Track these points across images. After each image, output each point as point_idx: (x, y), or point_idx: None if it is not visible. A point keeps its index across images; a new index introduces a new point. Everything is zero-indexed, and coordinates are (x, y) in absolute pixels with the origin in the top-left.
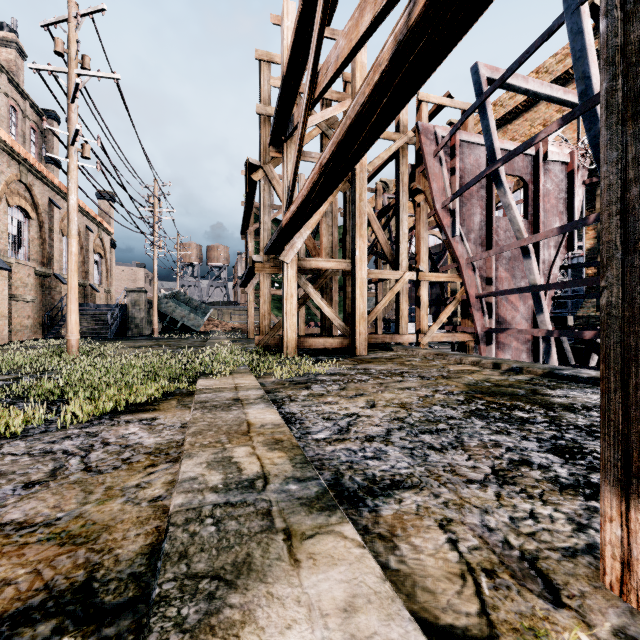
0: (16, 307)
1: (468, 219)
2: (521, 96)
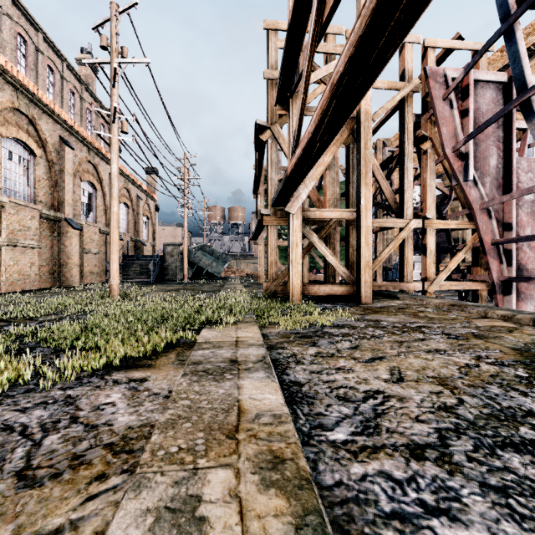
0: (86, 258)
1: (482, 162)
2: (534, 36)
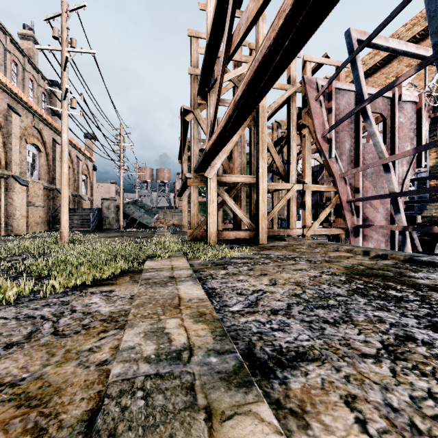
0: (31, 210)
1: (341, 145)
2: (379, 56)
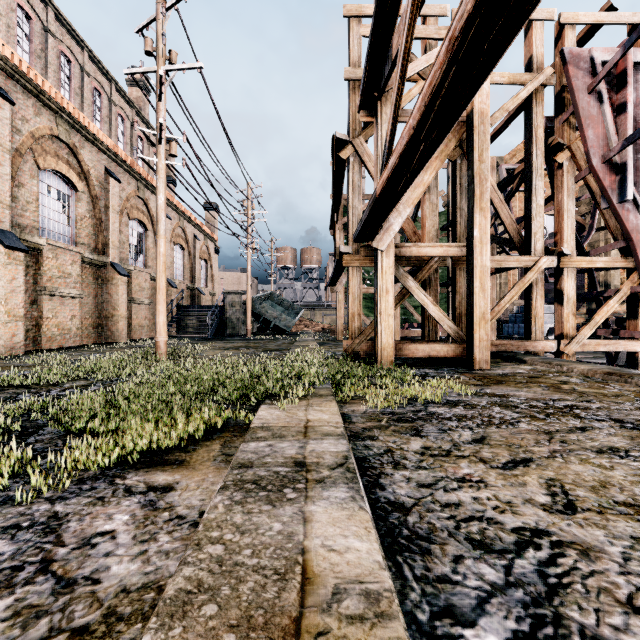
0: (135, 309)
1: None
2: None
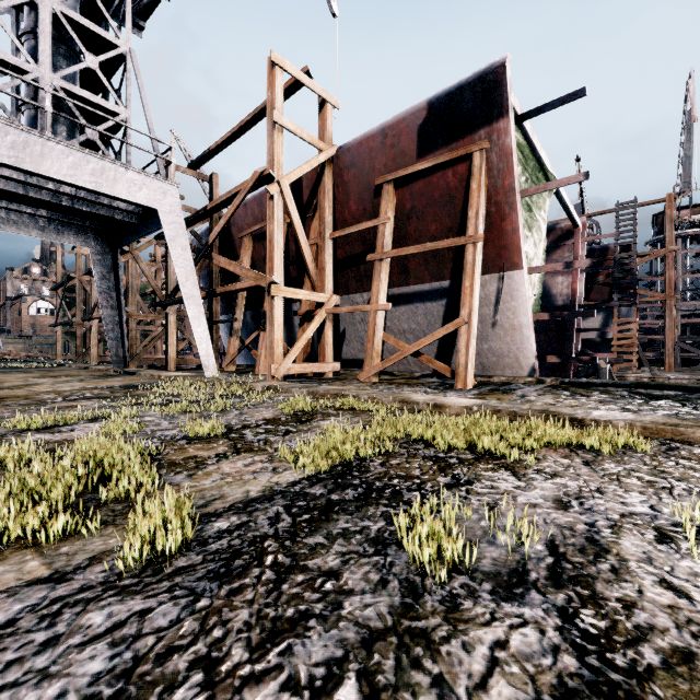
0: None
1: None
2: None
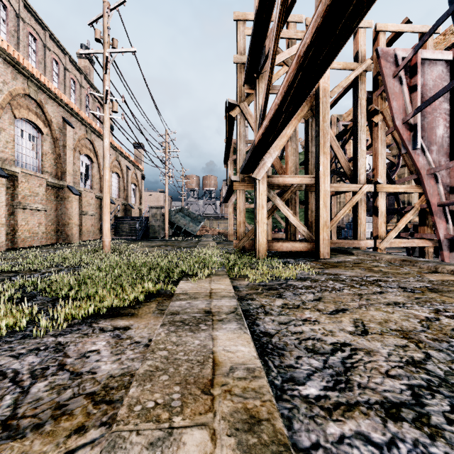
0: (84, 219)
1: (430, 132)
2: None
